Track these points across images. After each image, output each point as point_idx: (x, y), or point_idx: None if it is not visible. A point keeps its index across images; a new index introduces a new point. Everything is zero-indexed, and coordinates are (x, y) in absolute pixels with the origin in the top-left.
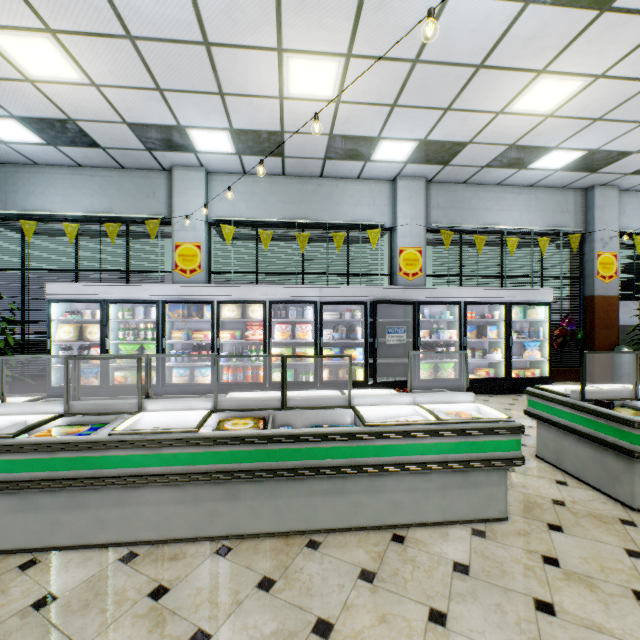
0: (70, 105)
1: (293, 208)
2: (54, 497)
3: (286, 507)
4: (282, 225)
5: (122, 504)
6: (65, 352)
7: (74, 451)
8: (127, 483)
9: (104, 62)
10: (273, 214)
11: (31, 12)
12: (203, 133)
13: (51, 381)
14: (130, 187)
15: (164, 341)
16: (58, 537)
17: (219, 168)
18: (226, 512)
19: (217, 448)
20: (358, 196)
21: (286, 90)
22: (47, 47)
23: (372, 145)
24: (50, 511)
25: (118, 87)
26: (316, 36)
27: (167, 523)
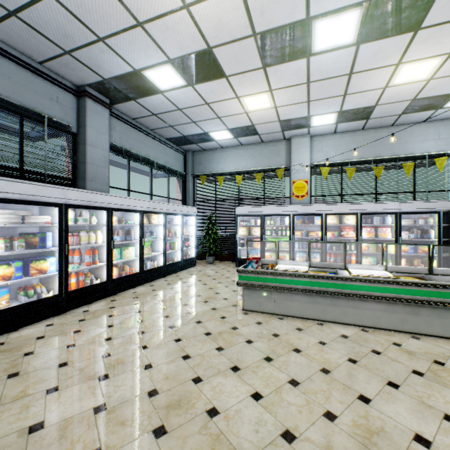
0: (257, 119)
1: (369, 150)
2: (324, 299)
3: (449, 324)
4: (360, 162)
5: (355, 307)
6: (242, 241)
7: (336, 280)
8: (362, 297)
9: (287, 96)
10: (354, 156)
11: (267, 86)
12: (320, 117)
13: (237, 255)
14: (265, 152)
15: (293, 237)
16: (326, 316)
17: (318, 133)
18: (411, 320)
19: (409, 287)
20: (424, 134)
21: (391, 83)
22: (264, 97)
23: (448, 98)
24: (322, 305)
25: (286, 105)
26: (430, 50)
27: (378, 320)
